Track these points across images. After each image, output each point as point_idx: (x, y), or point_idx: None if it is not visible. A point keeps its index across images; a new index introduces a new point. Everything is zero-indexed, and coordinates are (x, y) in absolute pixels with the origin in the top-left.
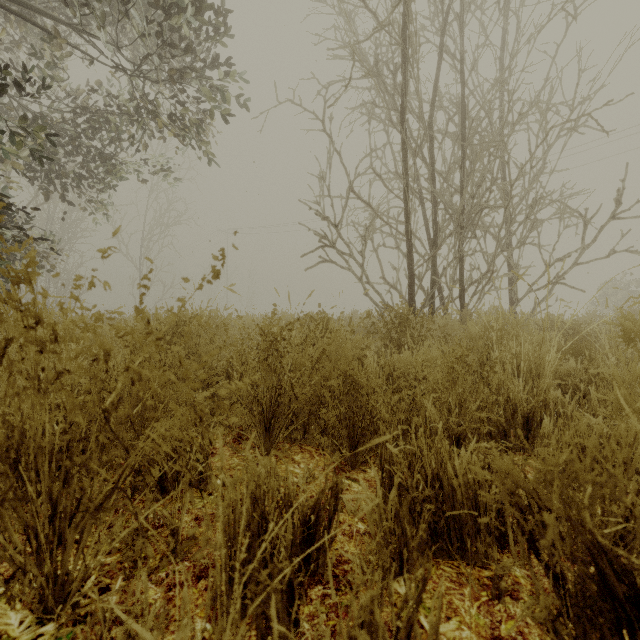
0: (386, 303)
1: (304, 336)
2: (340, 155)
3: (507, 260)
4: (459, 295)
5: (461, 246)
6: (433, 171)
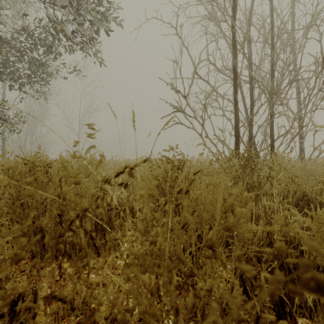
0: (219, 150)
1: (162, 178)
2: (187, 49)
3: (298, 122)
4: (270, 145)
5: (272, 111)
6: (250, 61)
